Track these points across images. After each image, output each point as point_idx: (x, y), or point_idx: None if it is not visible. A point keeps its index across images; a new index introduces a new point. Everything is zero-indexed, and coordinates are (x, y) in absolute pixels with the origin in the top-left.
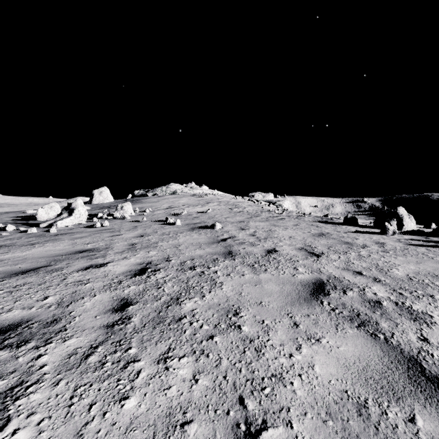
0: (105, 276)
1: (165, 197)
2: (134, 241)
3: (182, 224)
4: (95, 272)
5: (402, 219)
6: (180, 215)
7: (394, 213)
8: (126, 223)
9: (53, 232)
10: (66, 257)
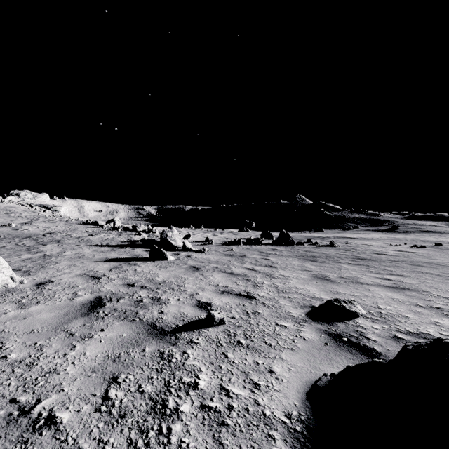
0: None
1: None
2: None
3: None
4: None
5: (115, 222)
6: None
7: (113, 220)
8: None
9: None
10: None
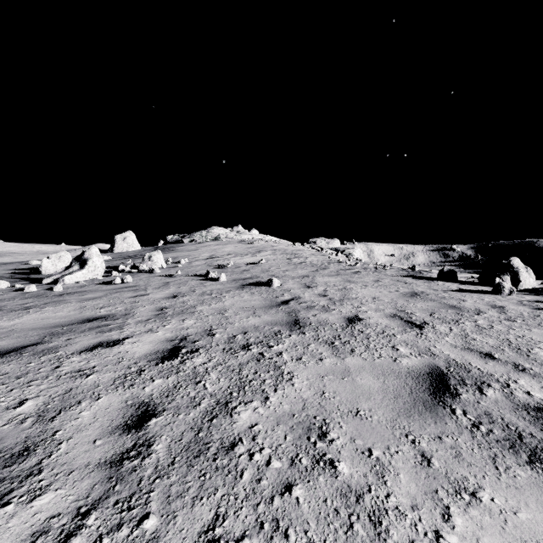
0: (119, 361)
1: (205, 244)
2: (164, 303)
3: (227, 280)
4: (105, 355)
5: (518, 273)
6: (224, 268)
7: (507, 265)
8: (155, 279)
9: (58, 290)
10: (68, 329)
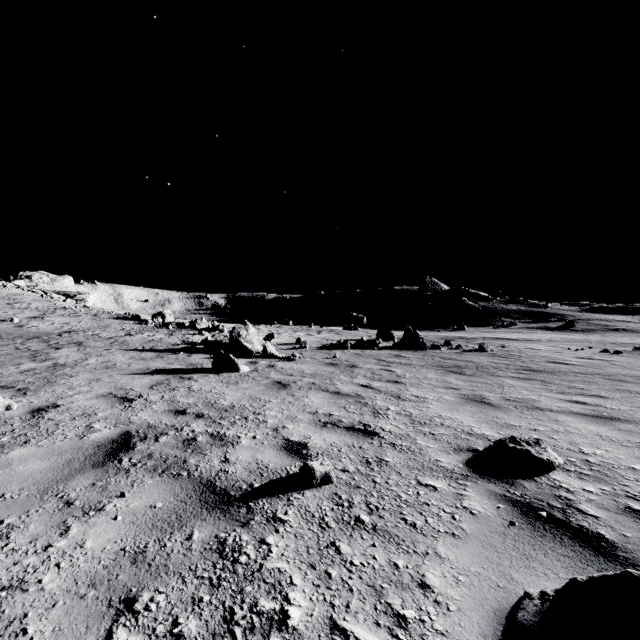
0: None
1: None
2: None
3: None
4: None
5: (166, 316)
6: None
7: (162, 313)
8: None
9: None
10: None
